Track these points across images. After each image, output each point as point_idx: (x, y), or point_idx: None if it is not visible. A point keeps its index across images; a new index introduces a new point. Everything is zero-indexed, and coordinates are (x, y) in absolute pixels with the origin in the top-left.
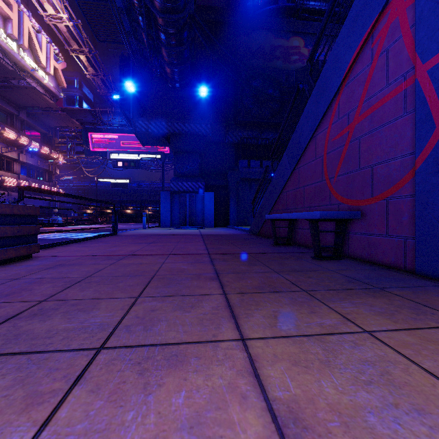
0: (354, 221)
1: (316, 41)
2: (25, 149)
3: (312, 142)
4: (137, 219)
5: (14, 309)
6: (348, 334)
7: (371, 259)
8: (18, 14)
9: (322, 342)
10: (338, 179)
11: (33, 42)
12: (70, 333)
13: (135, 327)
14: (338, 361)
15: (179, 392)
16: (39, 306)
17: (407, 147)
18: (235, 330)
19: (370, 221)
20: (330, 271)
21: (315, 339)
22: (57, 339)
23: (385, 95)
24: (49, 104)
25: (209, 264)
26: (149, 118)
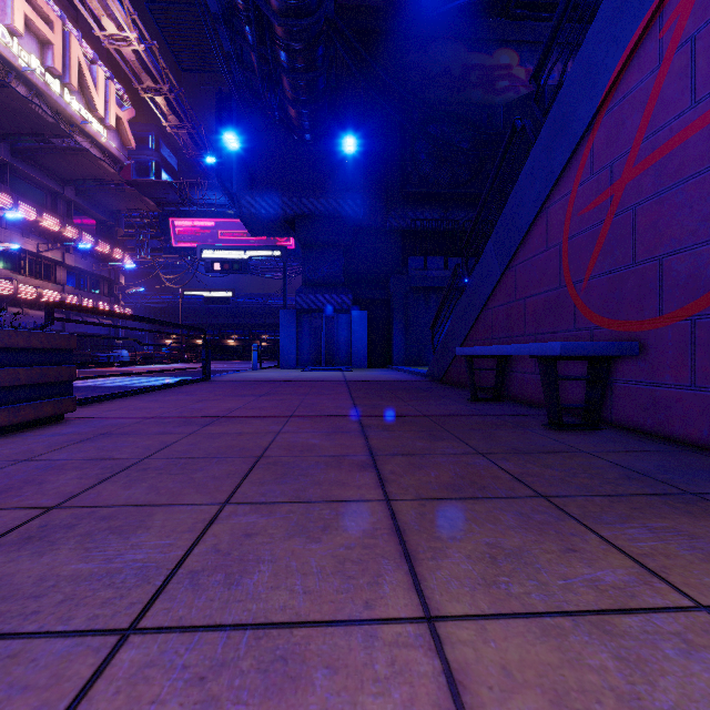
0: (623, 359)
1: (547, 42)
2: (73, 245)
3: (540, 219)
4: (245, 354)
5: None
6: (663, 613)
7: (658, 431)
8: (63, 36)
9: (607, 635)
10: (591, 283)
11: (85, 78)
12: (81, 585)
13: (208, 576)
14: (661, 697)
15: None
16: (43, 519)
17: None
18: (412, 591)
19: (657, 361)
20: (584, 453)
21: (591, 626)
22: (51, 603)
23: (688, 124)
24: (109, 175)
25: (359, 436)
26: (262, 191)
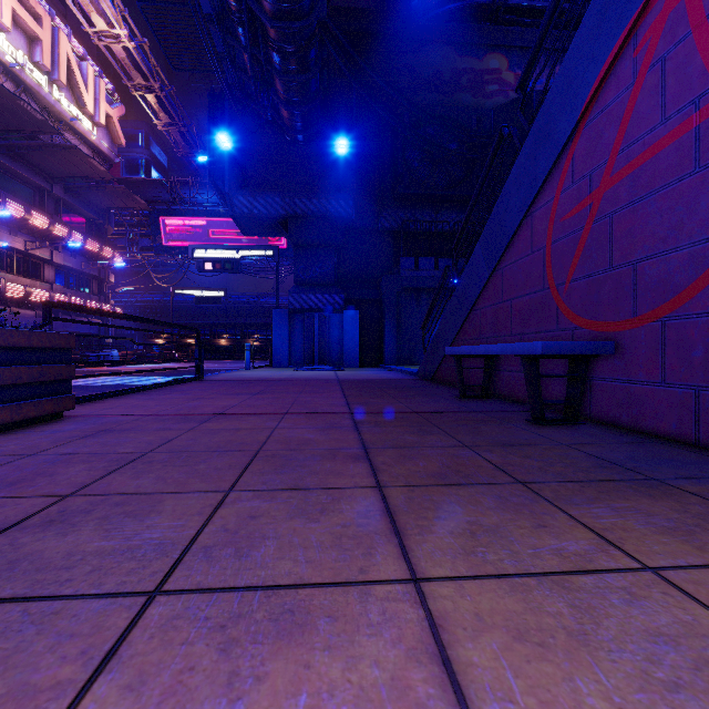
0: (601, 358)
1: (532, 53)
2: (62, 243)
3: (525, 224)
4: (236, 354)
5: (18, 510)
6: (614, 573)
7: (633, 425)
8: (52, 32)
9: (565, 590)
10: (572, 286)
11: (75, 75)
12: (106, 559)
13: (220, 550)
14: (603, 632)
15: (295, 697)
16: (60, 505)
17: (700, 229)
18: (400, 559)
19: (631, 359)
20: (562, 445)
21: (553, 583)
22: (82, 572)
23: (658, 139)
24: (99, 173)
25: (352, 431)
26: (254, 191)
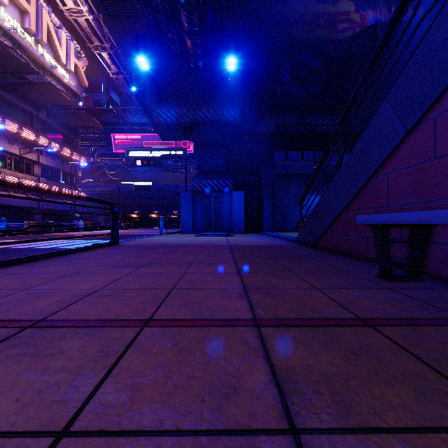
0: None
1: None
2: (43, 149)
3: None
4: None
5: None
6: None
7: None
8: (37, 8)
9: None
10: None
11: (53, 37)
12: None
13: None
14: None
15: None
16: None
17: None
18: None
19: None
20: None
21: None
22: None
23: None
24: (68, 102)
25: None
26: (167, 105)
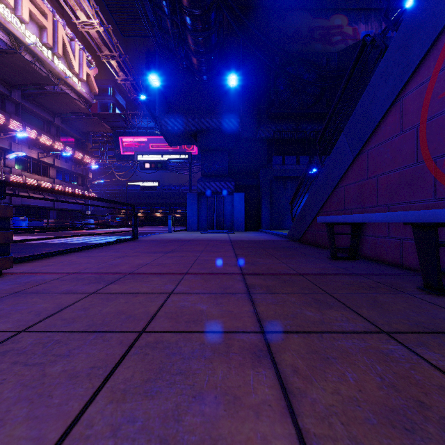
0: None
1: None
2: (59, 154)
3: (394, 109)
4: (166, 222)
5: None
6: None
7: None
8: (53, 23)
9: None
10: None
11: (67, 49)
12: None
13: None
14: None
15: None
16: None
17: None
18: None
19: None
20: None
21: None
22: None
23: None
24: (81, 109)
25: (245, 300)
26: (175, 115)
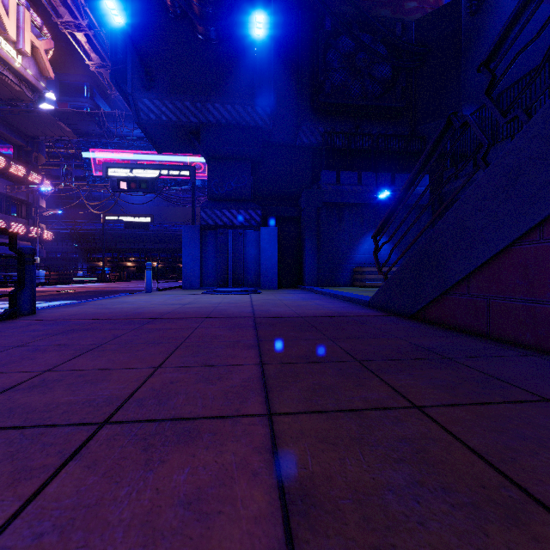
0: None
1: None
2: None
3: None
4: (167, 274)
5: None
6: None
7: None
8: None
9: None
10: None
11: None
12: None
13: None
14: None
15: None
16: None
17: None
18: None
19: None
20: None
21: None
22: None
23: None
24: (16, 93)
25: None
26: (161, 93)
